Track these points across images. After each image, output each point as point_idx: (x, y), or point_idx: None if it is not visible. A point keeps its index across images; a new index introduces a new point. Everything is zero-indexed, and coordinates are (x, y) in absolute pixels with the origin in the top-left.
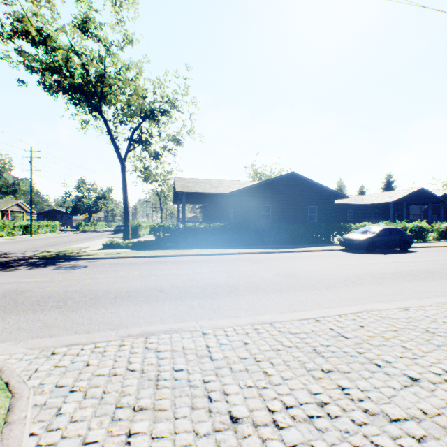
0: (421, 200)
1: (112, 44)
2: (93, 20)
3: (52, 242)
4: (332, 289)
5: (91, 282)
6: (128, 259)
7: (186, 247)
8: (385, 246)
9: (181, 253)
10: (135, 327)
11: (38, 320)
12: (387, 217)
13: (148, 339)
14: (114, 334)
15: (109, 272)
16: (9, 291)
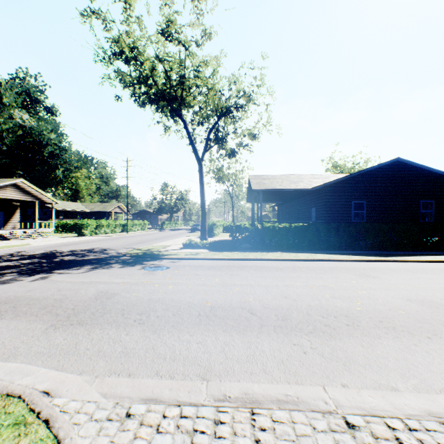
0: None
1: (192, 41)
2: (174, 22)
3: (142, 239)
4: None
5: (173, 289)
6: (207, 261)
7: (264, 249)
8: None
9: (261, 257)
10: (230, 379)
11: (119, 340)
12: None
13: (255, 417)
14: (203, 388)
15: (189, 276)
16: (101, 293)
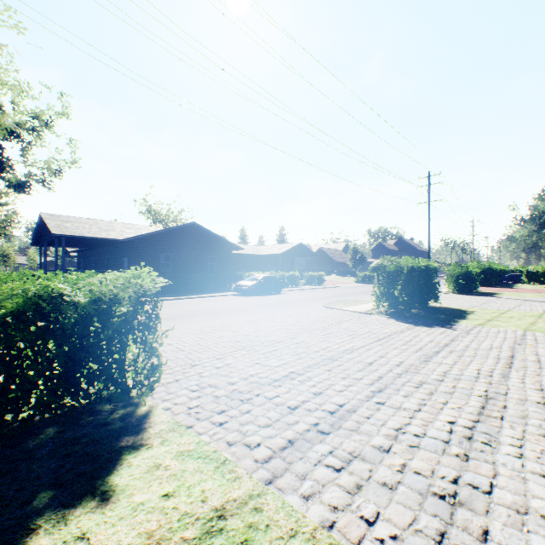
0: (301, 253)
1: None
2: None
3: None
4: (218, 314)
5: None
6: None
7: None
8: (265, 290)
9: None
10: None
11: None
12: (278, 267)
13: None
14: None
15: None
16: None
